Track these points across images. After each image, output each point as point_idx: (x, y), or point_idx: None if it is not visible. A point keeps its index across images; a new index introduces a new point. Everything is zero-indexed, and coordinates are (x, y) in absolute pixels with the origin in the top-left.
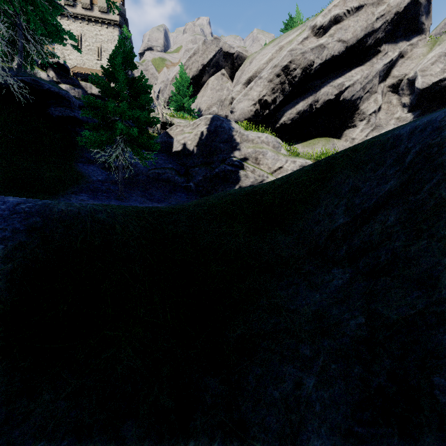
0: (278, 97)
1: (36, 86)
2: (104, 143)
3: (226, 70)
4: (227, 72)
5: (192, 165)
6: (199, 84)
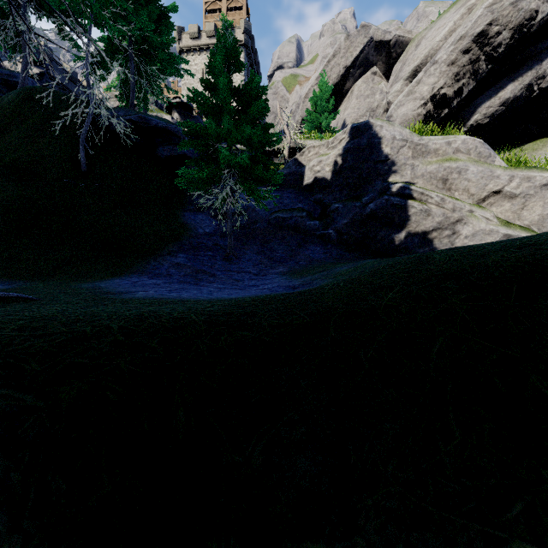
0: (466, 86)
1: (143, 124)
2: (210, 182)
3: (379, 67)
4: (380, 69)
5: (332, 202)
6: (341, 94)
